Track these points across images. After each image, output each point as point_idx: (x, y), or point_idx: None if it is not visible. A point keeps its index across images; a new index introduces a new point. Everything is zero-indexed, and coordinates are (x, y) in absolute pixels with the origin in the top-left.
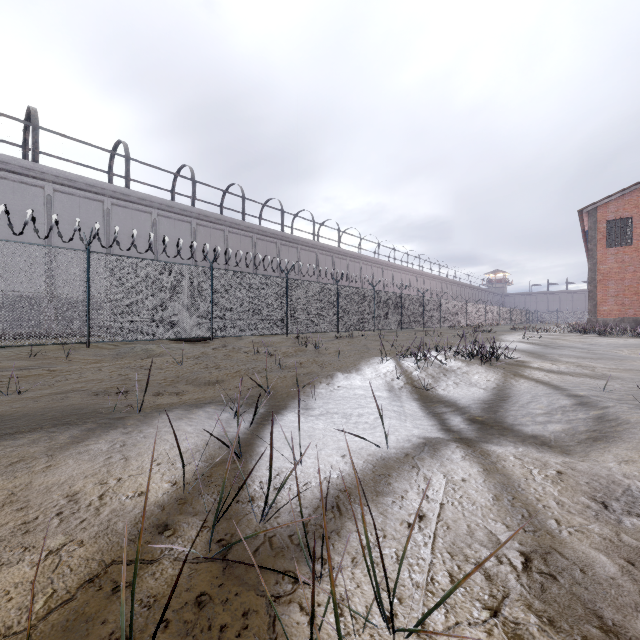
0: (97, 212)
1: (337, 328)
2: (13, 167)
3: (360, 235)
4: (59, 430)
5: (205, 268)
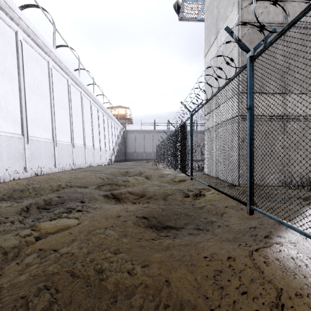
0: None
1: None
2: (166, 131)
3: None
4: None
5: None
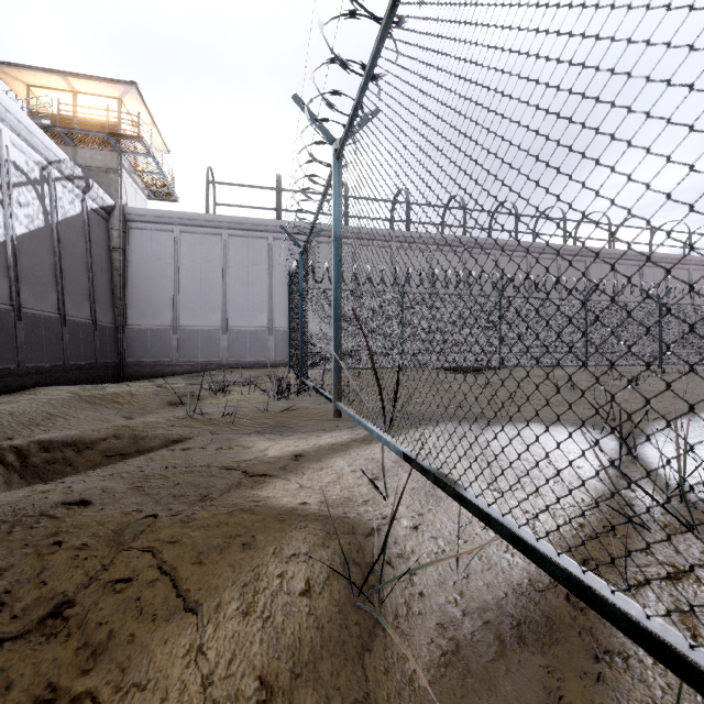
0: (386, 257)
1: (659, 360)
2: None
3: (688, 229)
4: (463, 423)
5: (494, 297)
